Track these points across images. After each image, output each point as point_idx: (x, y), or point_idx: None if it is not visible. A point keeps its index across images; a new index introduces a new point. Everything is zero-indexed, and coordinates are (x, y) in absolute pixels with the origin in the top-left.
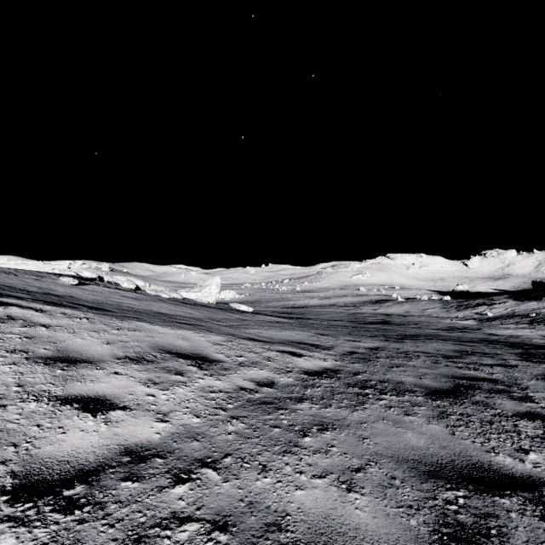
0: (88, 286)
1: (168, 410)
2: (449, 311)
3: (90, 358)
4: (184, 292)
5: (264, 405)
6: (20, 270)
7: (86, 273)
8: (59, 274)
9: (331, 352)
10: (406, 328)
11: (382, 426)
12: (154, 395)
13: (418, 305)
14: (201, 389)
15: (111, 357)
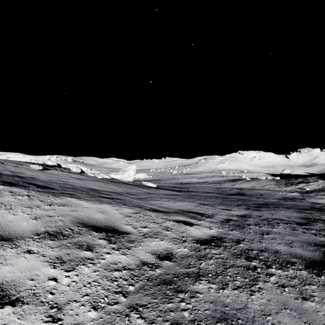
0: (49, 170)
1: (64, 301)
2: (280, 186)
3: (11, 234)
4: (113, 174)
5: (164, 286)
6: (7, 160)
7: (49, 162)
8: (32, 163)
9: (213, 220)
10: (256, 198)
11: (289, 320)
12: (56, 279)
13: (260, 182)
14: (106, 267)
15: (31, 232)
